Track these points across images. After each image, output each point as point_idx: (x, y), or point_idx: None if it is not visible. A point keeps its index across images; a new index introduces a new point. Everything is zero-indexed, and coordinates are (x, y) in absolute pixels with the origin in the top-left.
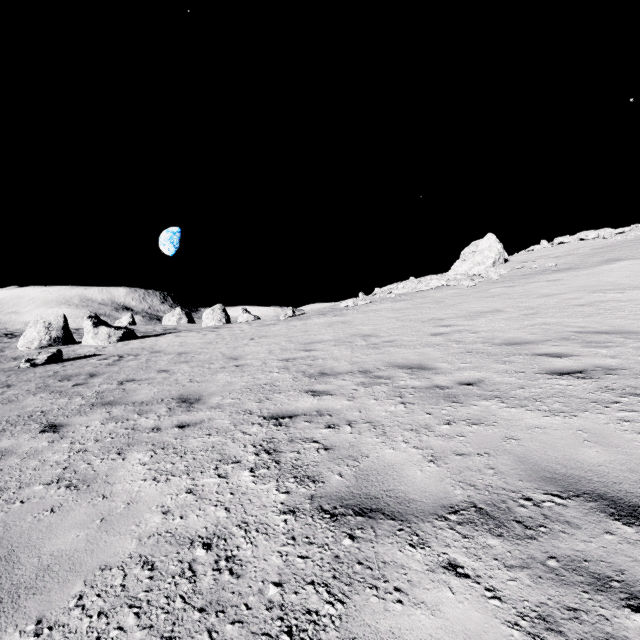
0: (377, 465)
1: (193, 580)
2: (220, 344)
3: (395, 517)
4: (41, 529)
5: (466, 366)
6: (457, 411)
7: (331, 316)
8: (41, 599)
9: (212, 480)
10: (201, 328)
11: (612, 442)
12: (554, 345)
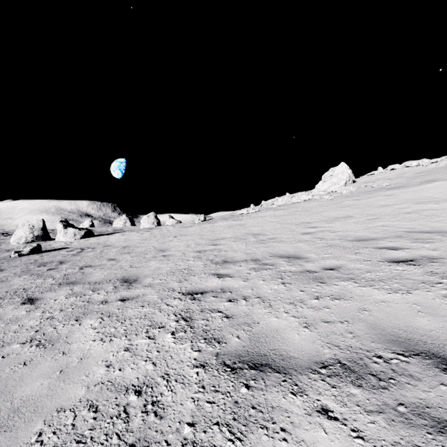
0: (265, 330)
1: (126, 420)
2: (153, 240)
3: (280, 371)
4: (15, 378)
5: (328, 256)
6: (323, 289)
7: (231, 220)
8: (10, 435)
9: (143, 341)
10: (140, 229)
11: (439, 313)
12: (391, 241)
